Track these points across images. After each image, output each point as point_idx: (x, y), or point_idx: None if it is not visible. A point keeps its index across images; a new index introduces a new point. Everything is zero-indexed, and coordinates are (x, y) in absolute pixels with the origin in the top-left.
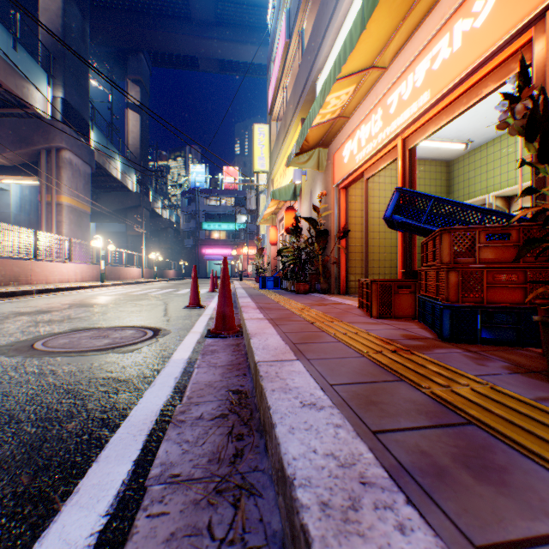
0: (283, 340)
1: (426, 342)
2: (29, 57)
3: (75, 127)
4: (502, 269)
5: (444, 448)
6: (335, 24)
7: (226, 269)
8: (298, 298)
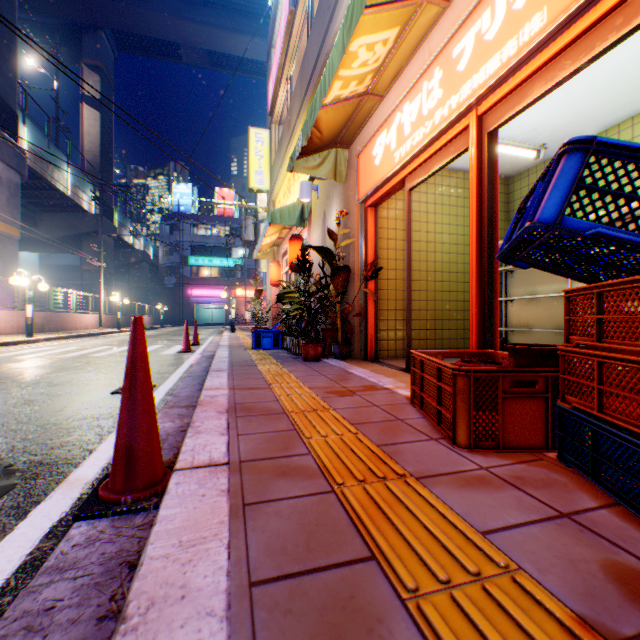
0: None
1: None
2: None
3: None
4: None
5: None
6: None
7: (138, 346)
8: (306, 373)
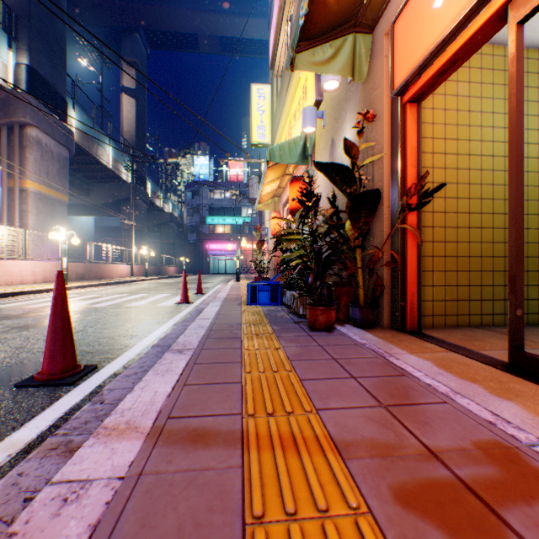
0: None
1: None
2: None
3: (44, 100)
4: None
5: None
6: None
7: None
8: (319, 370)
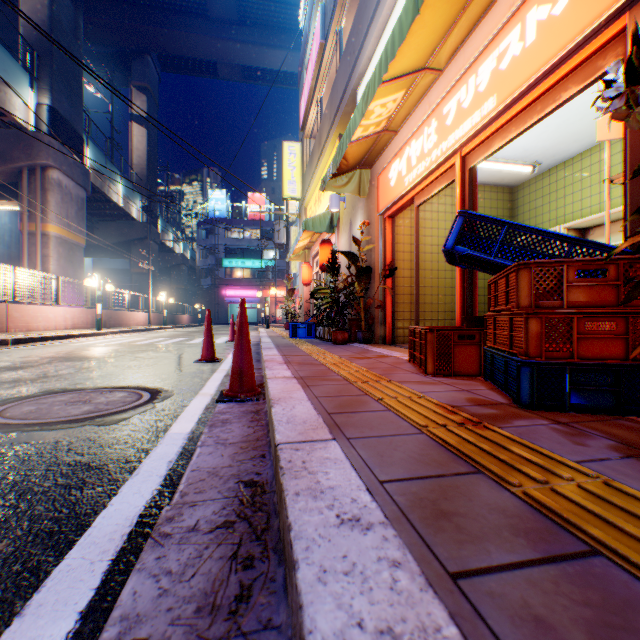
0: (315, 409)
1: (500, 410)
2: (6, 54)
3: (65, 141)
4: (597, 315)
5: (570, 609)
6: (380, 19)
7: (243, 315)
8: (336, 350)
